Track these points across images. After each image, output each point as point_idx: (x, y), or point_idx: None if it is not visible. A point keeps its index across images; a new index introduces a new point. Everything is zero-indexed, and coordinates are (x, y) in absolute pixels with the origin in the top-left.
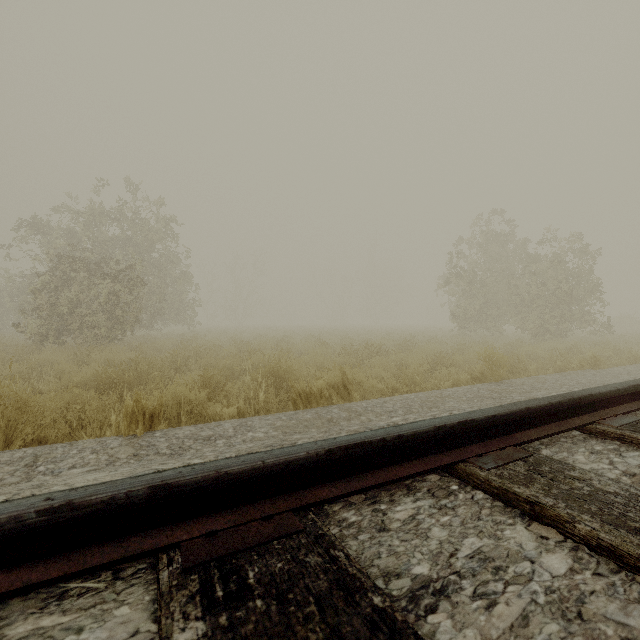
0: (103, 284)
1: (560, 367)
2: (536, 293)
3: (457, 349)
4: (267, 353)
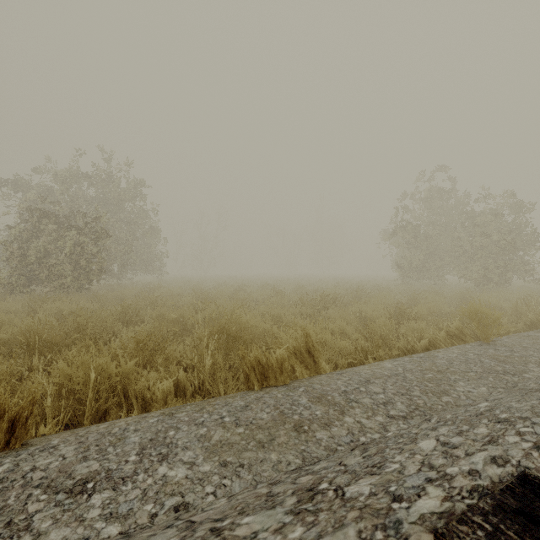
0: (70, 236)
1: (531, 320)
2: (480, 244)
3: (411, 298)
4: (223, 303)
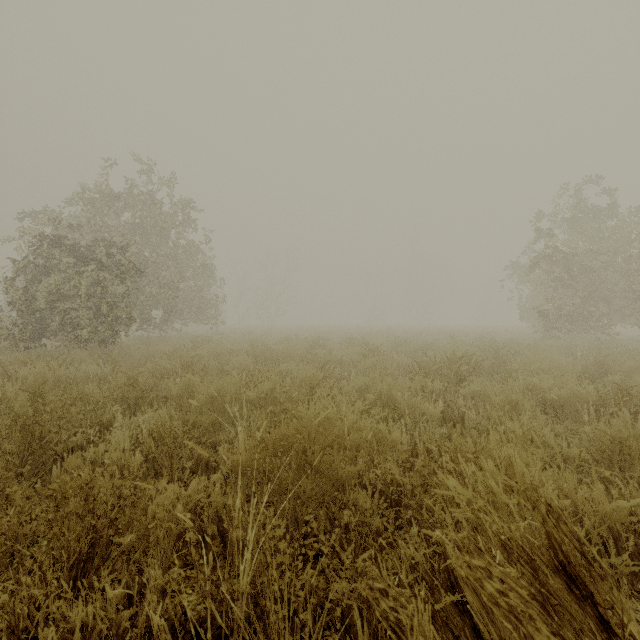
0: (90, 272)
1: None
2: None
3: (595, 363)
4: (293, 367)
